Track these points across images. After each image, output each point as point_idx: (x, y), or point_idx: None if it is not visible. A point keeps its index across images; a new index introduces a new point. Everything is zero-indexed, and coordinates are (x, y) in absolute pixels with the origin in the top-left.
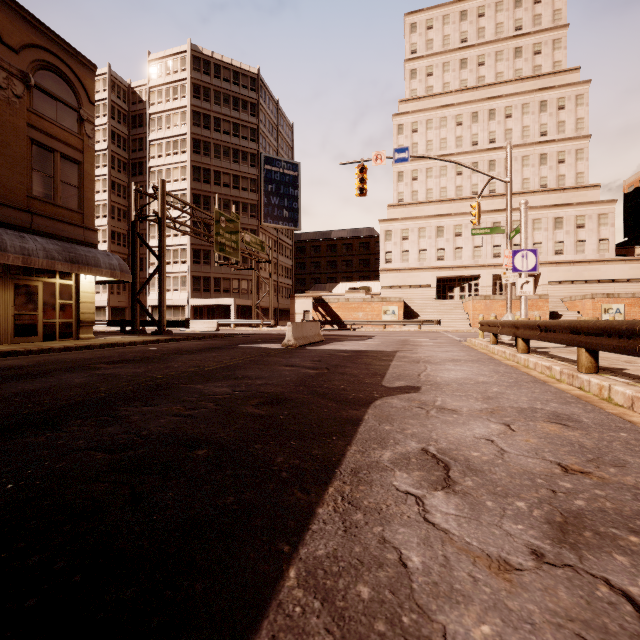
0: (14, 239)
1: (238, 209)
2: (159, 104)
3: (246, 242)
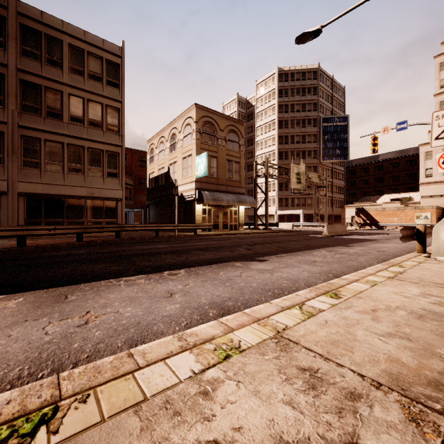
0: (225, 196)
1: (305, 155)
2: (261, 106)
3: (309, 178)
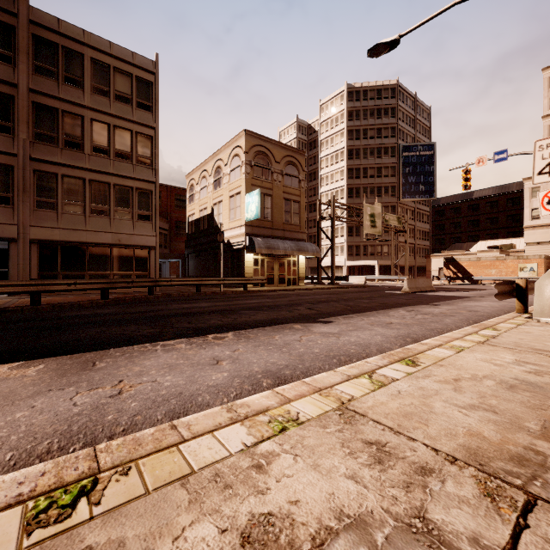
0: (281, 244)
1: (381, 192)
2: (326, 132)
3: (385, 221)
